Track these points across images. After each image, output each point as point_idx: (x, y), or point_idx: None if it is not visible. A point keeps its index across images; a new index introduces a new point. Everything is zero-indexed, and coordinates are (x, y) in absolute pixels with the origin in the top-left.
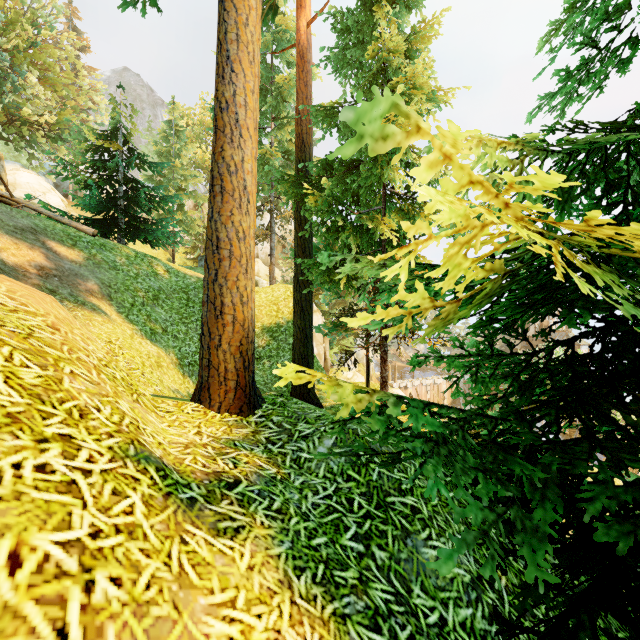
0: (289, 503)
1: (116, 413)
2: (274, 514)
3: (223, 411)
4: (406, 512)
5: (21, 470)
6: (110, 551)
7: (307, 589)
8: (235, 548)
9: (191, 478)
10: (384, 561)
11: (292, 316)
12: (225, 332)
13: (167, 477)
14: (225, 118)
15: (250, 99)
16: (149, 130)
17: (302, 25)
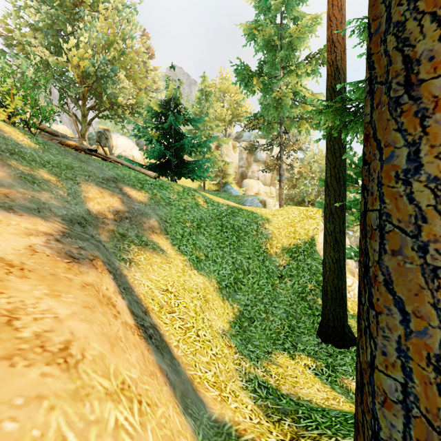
0: None
1: None
2: None
3: None
4: None
5: None
6: None
7: None
8: None
9: None
10: None
11: (308, 237)
12: None
13: None
14: None
15: None
16: (187, 101)
17: None
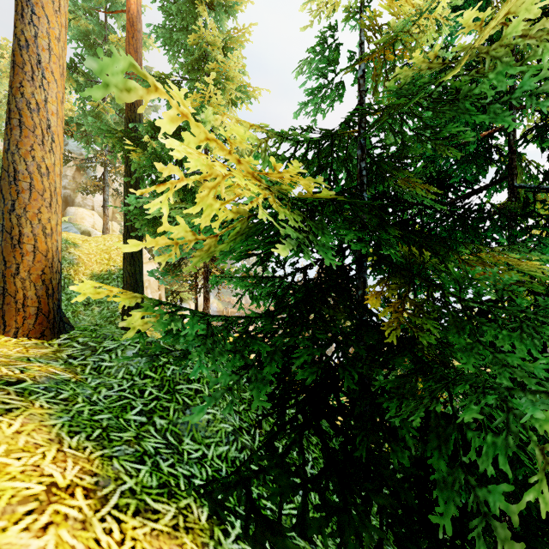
0: (79, 395)
1: None
2: (58, 401)
3: (21, 336)
4: (190, 394)
5: None
6: None
7: (79, 443)
8: (3, 421)
9: None
10: (163, 426)
11: None
12: (24, 261)
13: None
14: (25, 56)
15: (55, 45)
16: None
17: None
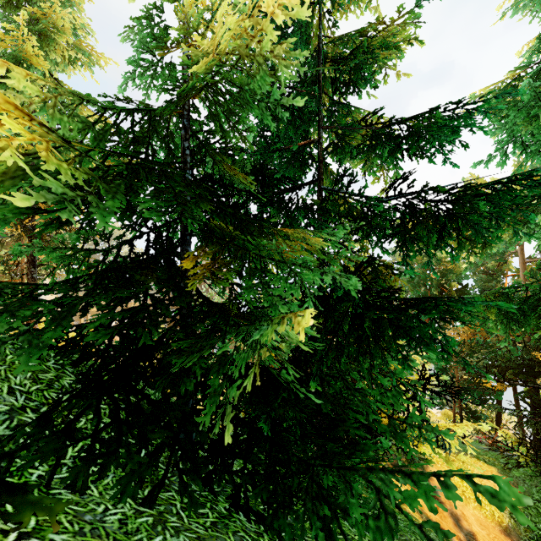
0: None
1: None
2: None
3: None
4: None
5: None
6: None
7: None
8: None
9: None
10: None
11: None
12: None
13: None
14: None
15: None
16: None
17: None
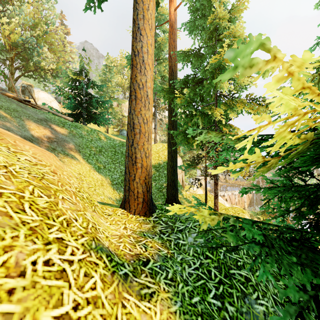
0: (176, 273)
1: (85, 221)
2: (169, 282)
3: (136, 214)
4: (242, 280)
5: (36, 265)
6: (84, 319)
7: None
8: (151, 308)
9: (124, 259)
10: (233, 313)
11: (166, 159)
12: (137, 172)
13: (112, 260)
14: (137, 60)
15: (150, 49)
16: (96, 69)
17: (172, 10)
